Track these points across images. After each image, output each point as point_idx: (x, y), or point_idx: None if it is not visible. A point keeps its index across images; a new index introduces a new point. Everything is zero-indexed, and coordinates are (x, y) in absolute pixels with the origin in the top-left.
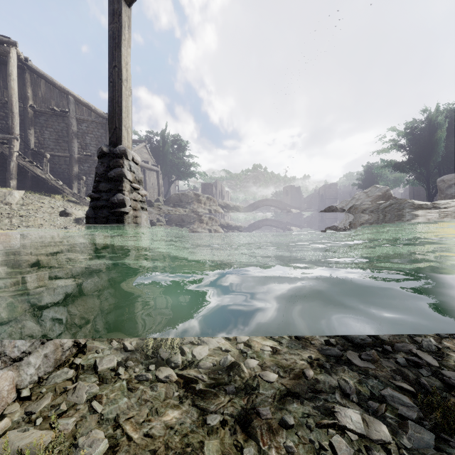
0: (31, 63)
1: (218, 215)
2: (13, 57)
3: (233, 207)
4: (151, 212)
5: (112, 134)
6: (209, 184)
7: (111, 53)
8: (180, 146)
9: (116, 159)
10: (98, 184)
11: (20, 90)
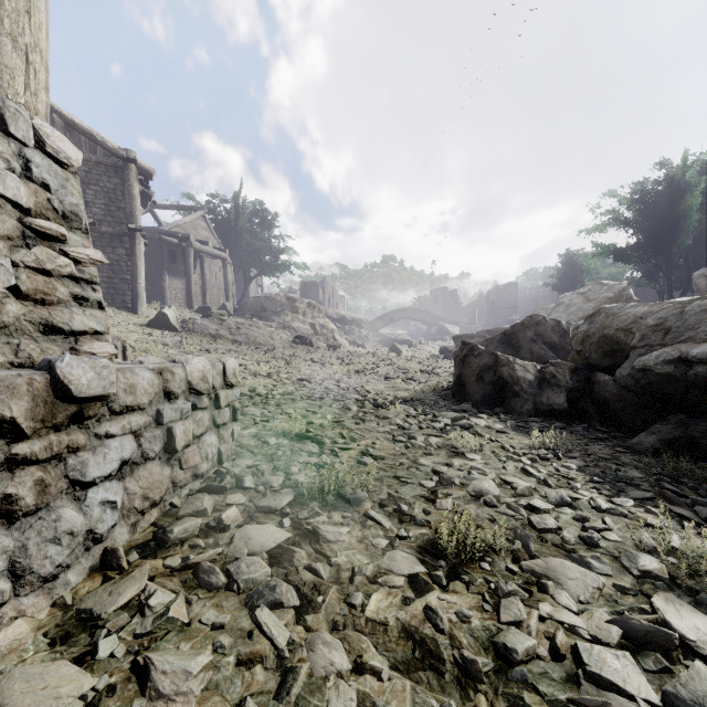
0: None
1: (327, 332)
2: None
3: (352, 320)
4: (206, 326)
5: None
6: (313, 284)
7: None
8: (264, 219)
9: None
10: None
11: None
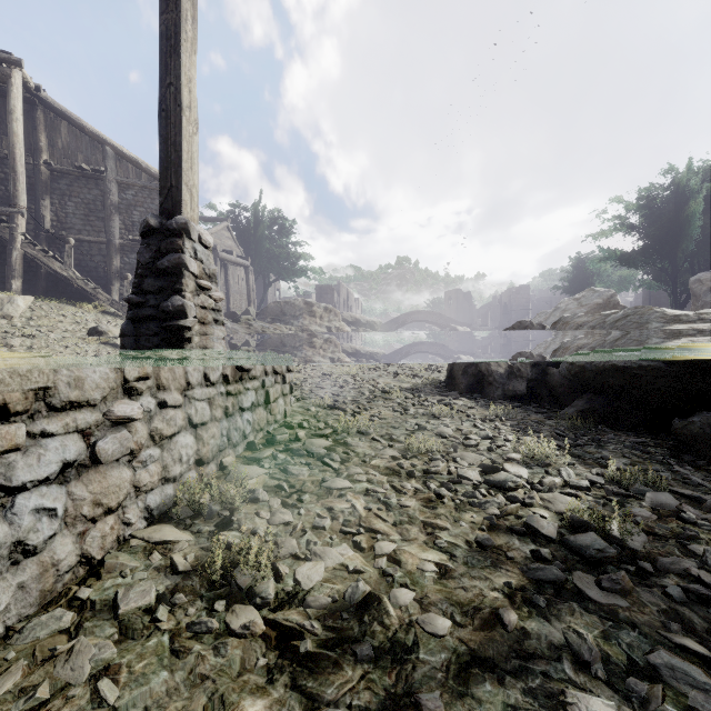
0: (46, 95)
1: (342, 335)
2: (16, 84)
3: (366, 323)
4: (236, 330)
5: (165, 198)
6: (328, 287)
7: (163, 63)
8: (282, 227)
9: (171, 239)
10: (141, 280)
11: (28, 137)
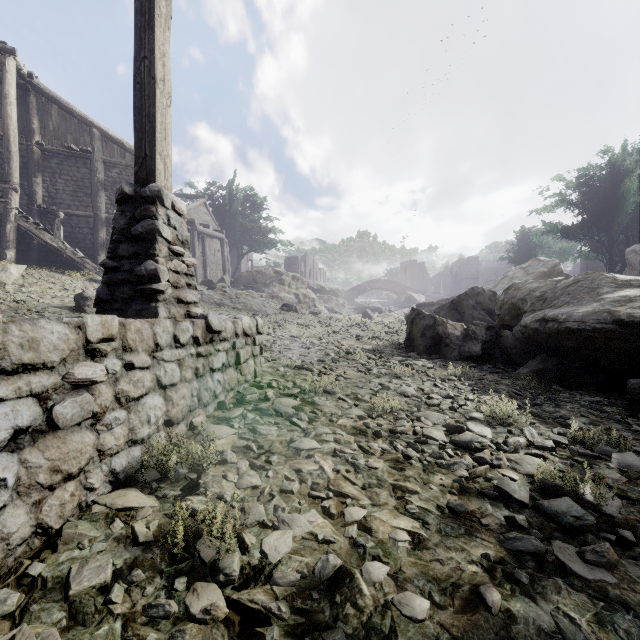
0: (38, 81)
1: (309, 301)
2: (10, 70)
3: (330, 290)
4: (212, 296)
5: (140, 167)
6: (295, 258)
7: (138, 37)
8: (254, 203)
9: (145, 206)
10: (116, 246)
11: (21, 120)
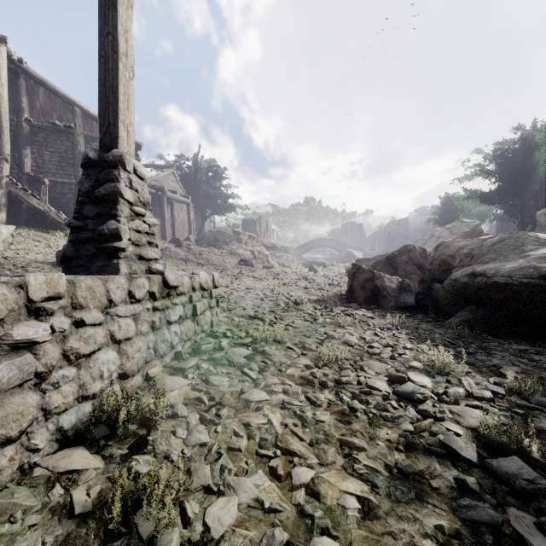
0: (27, 66)
1: (263, 257)
2: (2, 56)
3: (281, 248)
4: (179, 253)
5: (104, 134)
6: (252, 220)
7: (102, 14)
8: (216, 173)
9: (108, 170)
10: (82, 207)
11: (12, 100)
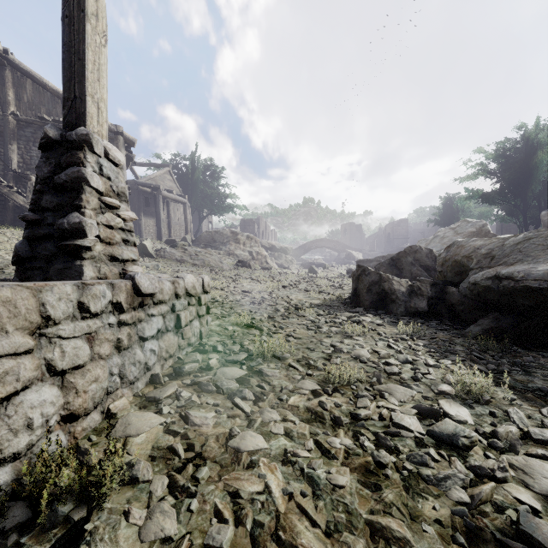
0: (13, 57)
1: (261, 258)
2: None
3: (280, 248)
4: (173, 254)
5: (69, 110)
6: (250, 221)
7: None
8: (213, 172)
9: (71, 151)
10: (39, 196)
11: None
